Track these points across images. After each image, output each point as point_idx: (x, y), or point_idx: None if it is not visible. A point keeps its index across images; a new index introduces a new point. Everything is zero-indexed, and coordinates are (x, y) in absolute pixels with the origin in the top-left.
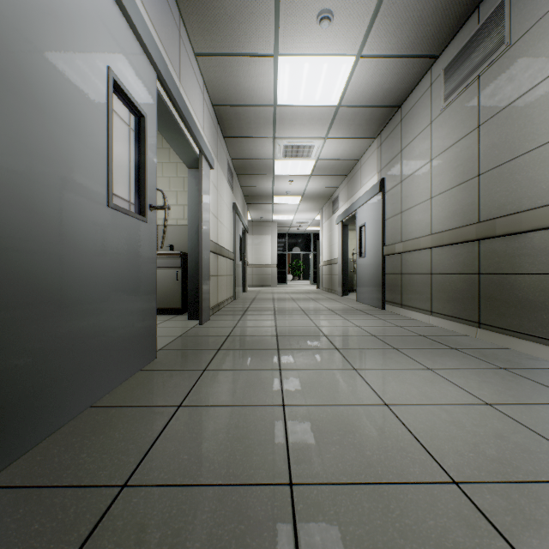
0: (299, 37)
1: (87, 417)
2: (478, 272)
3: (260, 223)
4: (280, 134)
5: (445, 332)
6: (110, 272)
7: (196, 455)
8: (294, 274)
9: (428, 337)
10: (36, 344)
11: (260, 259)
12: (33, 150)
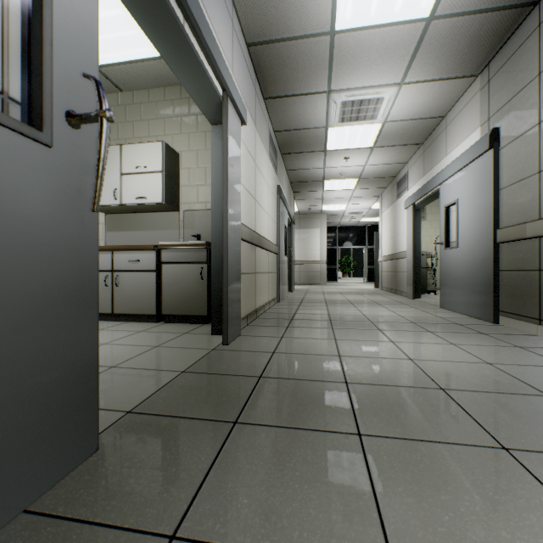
0: None
1: None
2: None
3: (308, 215)
4: (336, 84)
5: None
6: None
7: None
8: (344, 271)
9: None
10: None
11: (308, 255)
12: None
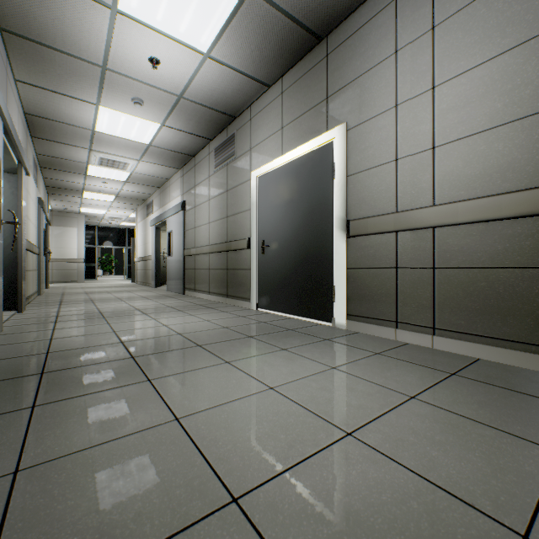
0: (119, 103)
1: None
2: (227, 268)
3: (63, 213)
4: (97, 148)
5: (213, 302)
6: None
7: (76, 345)
8: (105, 269)
9: (202, 305)
10: None
11: (63, 253)
12: None
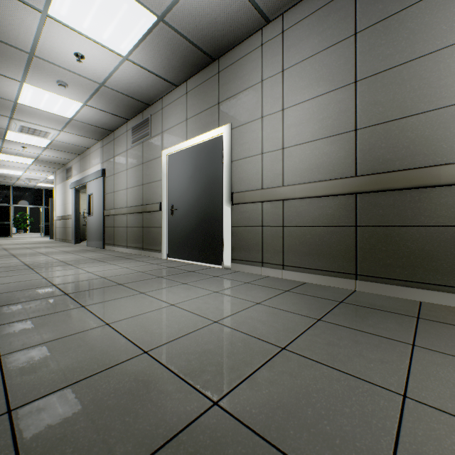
0: (44, 83)
1: None
2: (143, 226)
3: None
4: (18, 117)
5: (131, 254)
6: None
7: (13, 289)
8: (19, 227)
9: (121, 256)
10: None
11: None
12: None
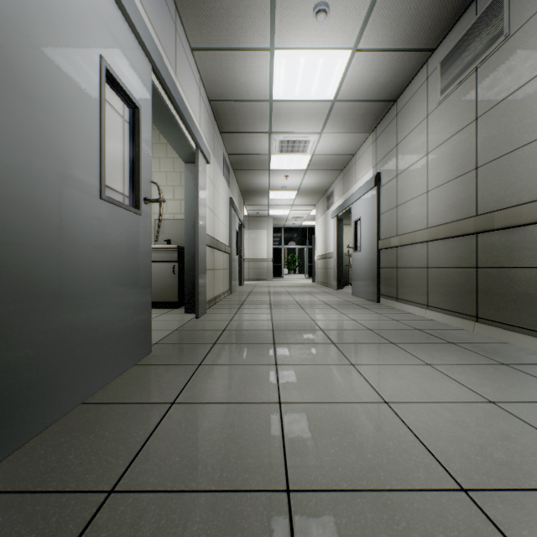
0: (295, 30)
1: (77, 414)
2: (475, 266)
3: (256, 218)
4: (275, 129)
5: (442, 326)
6: (102, 265)
7: (188, 456)
8: (290, 268)
9: (425, 331)
10: (22, 340)
11: (256, 253)
12: (19, 138)
